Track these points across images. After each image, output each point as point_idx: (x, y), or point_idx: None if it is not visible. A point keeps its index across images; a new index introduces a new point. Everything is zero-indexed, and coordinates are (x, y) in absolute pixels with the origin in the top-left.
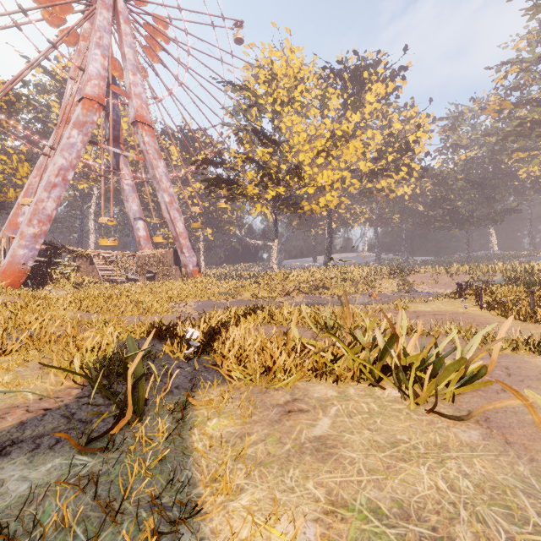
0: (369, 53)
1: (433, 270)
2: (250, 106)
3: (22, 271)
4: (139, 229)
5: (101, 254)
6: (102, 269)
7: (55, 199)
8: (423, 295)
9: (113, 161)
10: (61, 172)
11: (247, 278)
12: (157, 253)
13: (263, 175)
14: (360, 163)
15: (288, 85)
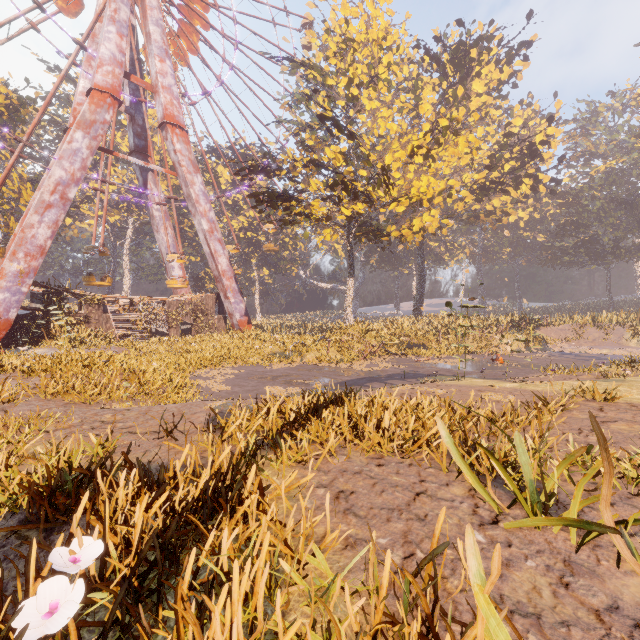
0: (479, 24)
1: (568, 320)
2: (315, 91)
3: (1, 323)
4: (174, 268)
5: (121, 299)
6: (120, 319)
7: (50, 224)
8: (572, 358)
9: (140, 179)
10: (58, 188)
11: (312, 331)
12: (194, 298)
13: (333, 183)
14: (464, 176)
15: (370, 57)
